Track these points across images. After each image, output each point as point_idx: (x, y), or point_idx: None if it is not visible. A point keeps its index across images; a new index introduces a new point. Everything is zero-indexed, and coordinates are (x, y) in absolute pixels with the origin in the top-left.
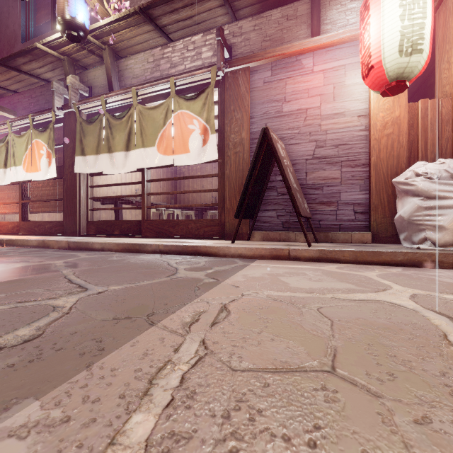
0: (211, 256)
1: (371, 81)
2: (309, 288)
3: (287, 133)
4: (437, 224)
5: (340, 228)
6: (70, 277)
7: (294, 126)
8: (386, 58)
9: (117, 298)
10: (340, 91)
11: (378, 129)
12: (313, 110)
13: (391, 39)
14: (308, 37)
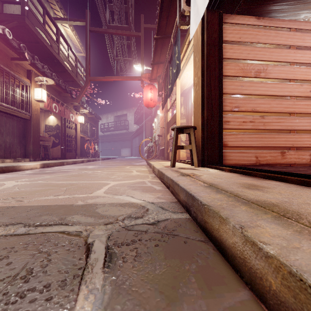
0: None
1: None
2: None
3: None
4: None
5: None
6: None
7: None
8: None
9: None
10: None
11: None
12: None
13: None
14: None
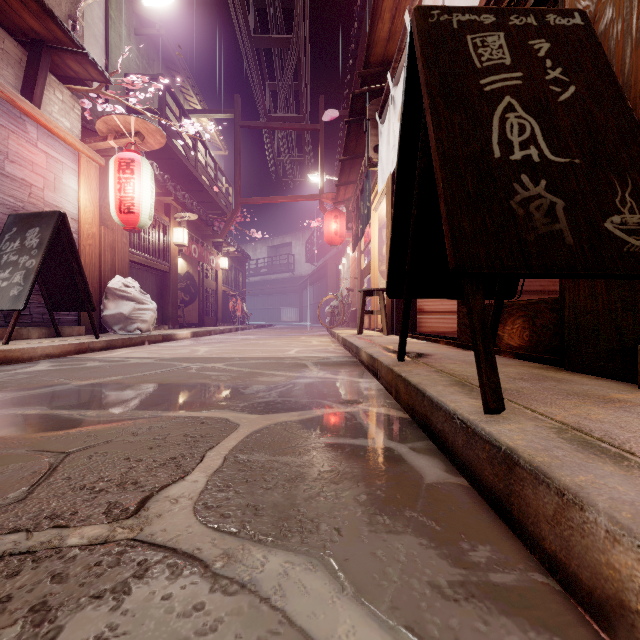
0: (12, 363)
1: (128, 219)
2: (191, 351)
3: (10, 201)
4: (145, 319)
5: (59, 322)
6: (142, 374)
7: (18, 196)
8: (143, 214)
9: (211, 361)
10: (59, 185)
11: (85, 237)
12: (38, 190)
13: (146, 205)
14: (16, 89)
